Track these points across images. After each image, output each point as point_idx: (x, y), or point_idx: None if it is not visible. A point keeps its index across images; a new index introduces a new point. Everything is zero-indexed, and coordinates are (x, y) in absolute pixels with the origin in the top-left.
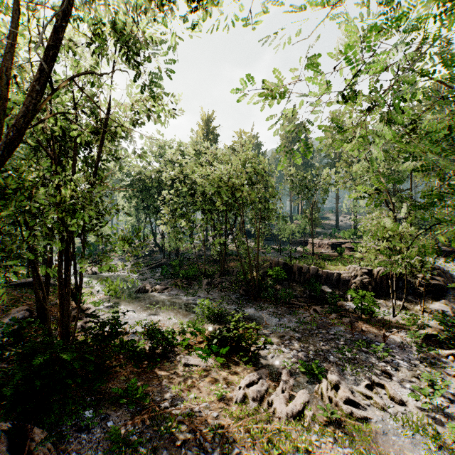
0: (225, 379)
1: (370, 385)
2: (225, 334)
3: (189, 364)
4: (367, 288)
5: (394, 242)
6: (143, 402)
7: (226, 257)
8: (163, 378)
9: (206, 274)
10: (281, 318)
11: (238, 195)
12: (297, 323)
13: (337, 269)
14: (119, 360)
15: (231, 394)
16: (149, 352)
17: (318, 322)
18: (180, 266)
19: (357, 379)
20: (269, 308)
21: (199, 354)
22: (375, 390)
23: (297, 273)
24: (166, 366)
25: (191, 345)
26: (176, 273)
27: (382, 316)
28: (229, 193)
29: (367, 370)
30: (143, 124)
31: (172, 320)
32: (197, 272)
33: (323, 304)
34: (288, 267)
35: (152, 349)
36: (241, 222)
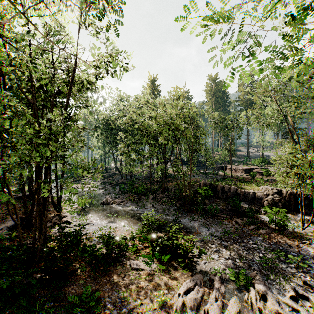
0: (166, 284)
1: (295, 297)
2: (166, 243)
3: (136, 268)
4: (277, 205)
5: (304, 169)
6: (94, 309)
7: (166, 178)
8: (115, 282)
9: (151, 190)
10: (209, 228)
11: (175, 133)
12: (223, 232)
13: (252, 189)
14: (81, 263)
15: (171, 300)
16: (105, 256)
17: (239, 232)
18: (133, 185)
19: (281, 288)
20: (200, 219)
21: (144, 261)
22: (300, 302)
23: (220, 191)
24: (118, 270)
25: (139, 249)
26: (130, 190)
27: (292, 228)
28: (168, 131)
29: (289, 279)
30: (102, 77)
31: (125, 227)
32: (145, 189)
33: (242, 217)
34: (213, 187)
35: (108, 253)
36: (177, 153)
